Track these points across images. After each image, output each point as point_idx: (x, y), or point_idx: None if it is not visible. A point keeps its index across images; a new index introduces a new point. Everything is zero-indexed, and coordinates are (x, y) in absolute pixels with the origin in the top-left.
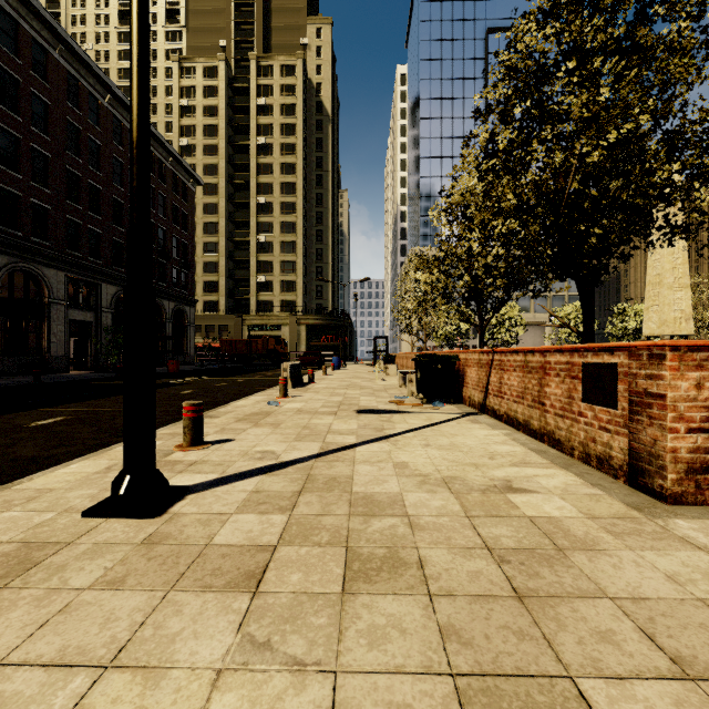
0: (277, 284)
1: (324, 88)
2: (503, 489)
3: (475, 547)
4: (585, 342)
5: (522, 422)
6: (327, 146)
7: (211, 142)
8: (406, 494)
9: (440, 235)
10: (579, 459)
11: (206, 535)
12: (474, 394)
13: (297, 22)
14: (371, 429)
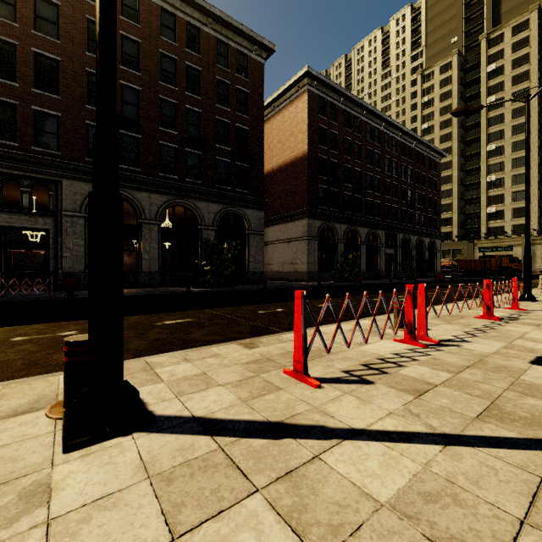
0: (507, 212)
1: None
2: None
3: None
4: None
5: None
6: None
7: (445, 118)
8: None
9: None
10: None
11: None
12: None
13: None
14: None
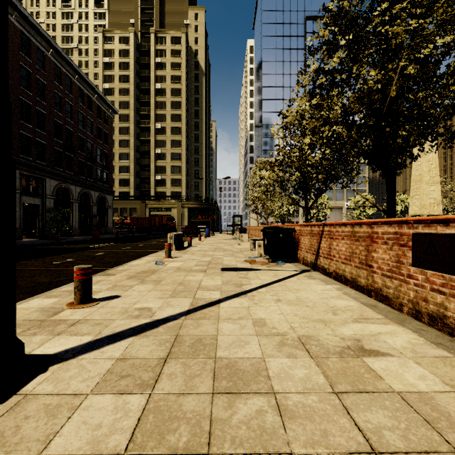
0: (169, 181)
1: (199, 52)
2: (357, 351)
3: (360, 452)
4: (389, 218)
5: (350, 279)
6: (202, 91)
7: (124, 86)
8: (268, 360)
9: (278, 144)
10: (409, 314)
11: (44, 436)
12: (307, 256)
13: (182, 9)
14: (232, 285)
